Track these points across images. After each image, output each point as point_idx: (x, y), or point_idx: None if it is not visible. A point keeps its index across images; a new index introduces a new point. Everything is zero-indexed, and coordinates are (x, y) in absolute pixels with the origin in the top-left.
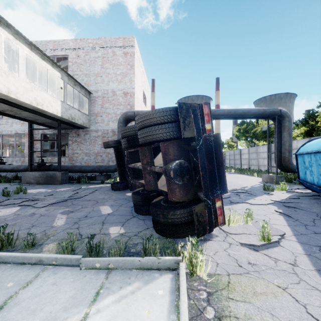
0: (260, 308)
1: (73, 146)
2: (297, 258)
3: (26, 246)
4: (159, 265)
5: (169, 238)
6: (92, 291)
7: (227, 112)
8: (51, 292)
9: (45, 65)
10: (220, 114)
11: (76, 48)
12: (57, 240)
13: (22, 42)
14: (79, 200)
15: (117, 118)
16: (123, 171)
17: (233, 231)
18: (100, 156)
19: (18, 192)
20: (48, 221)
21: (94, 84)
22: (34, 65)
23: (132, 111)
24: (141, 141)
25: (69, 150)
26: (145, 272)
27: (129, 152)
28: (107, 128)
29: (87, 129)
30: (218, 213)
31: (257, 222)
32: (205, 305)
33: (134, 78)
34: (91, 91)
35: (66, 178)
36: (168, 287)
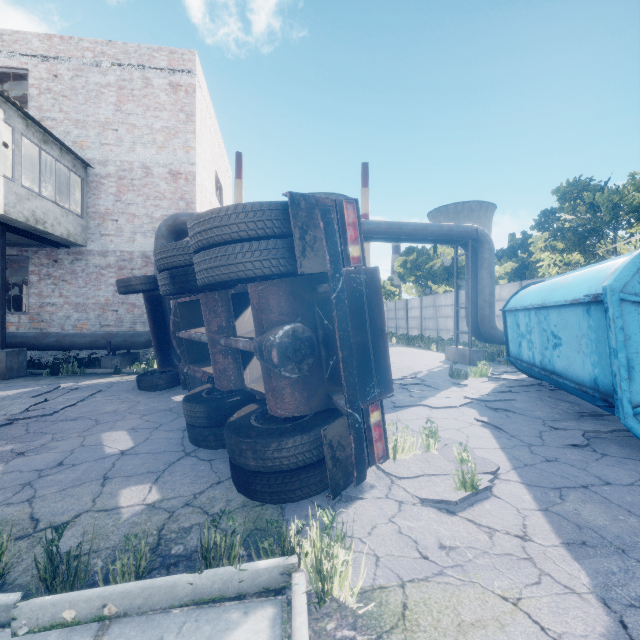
0: None
1: (43, 288)
2: (527, 521)
3: None
4: (242, 586)
5: (269, 505)
6: None
7: (385, 228)
8: None
9: None
10: (373, 230)
11: (50, 56)
12: None
13: None
14: (49, 421)
15: (155, 226)
16: (166, 346)
17: (404, 473)
18: (112, 312)
19: None
20: None
21: (98, 146)
22: None
23: (190, 214)
24: (202, 280)
25: (32, 297)
26: (204, 611)
27: (179, 303)
28: (129, 249)
29: (78, 248)
30: (375, 436)
31: (446, 448)
32: None
33: (195, 142)
34: (90, 161)
35: (21, 364)
36: None
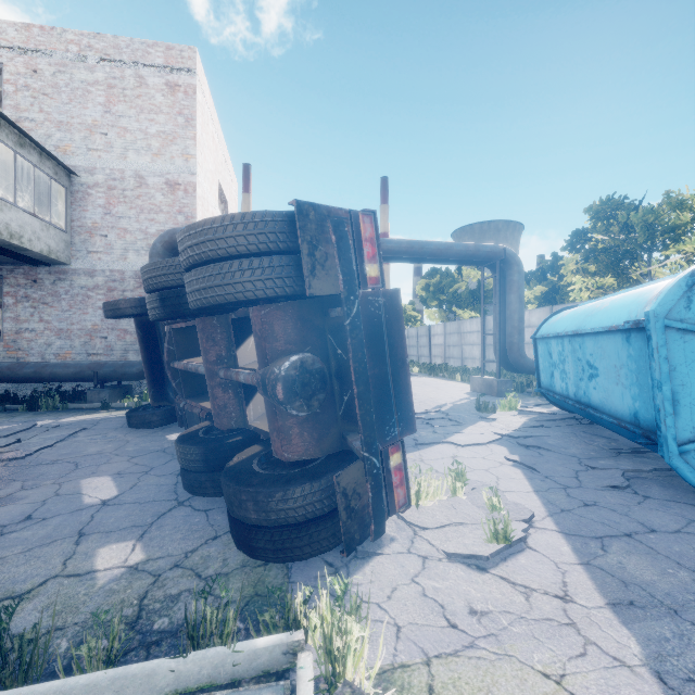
0: None
1: (20, 312)
2: (568, 578)
3: None
4: (236, 671)
5: (274, 564)
6: None
7: (406, 247)
8: None
9: None
10: (393, 249)
11: (28, 48)
12: None
13: None
14: (21, 465)
15: (150, 243)
16: (160, 377)
17: (428, 522)
18: (100, 339)
19: None
20: None
21: (84, 151)
22: None
23: None
24: (194, 302)
25: (7, 322)
26: None
27: (174, 329)
28: (120, 268)
29: (61, 266)
30: (396, 481)
31: (475, 492)
32: None
33: (196, 150)
34: (75, 169)
35: None
36: None
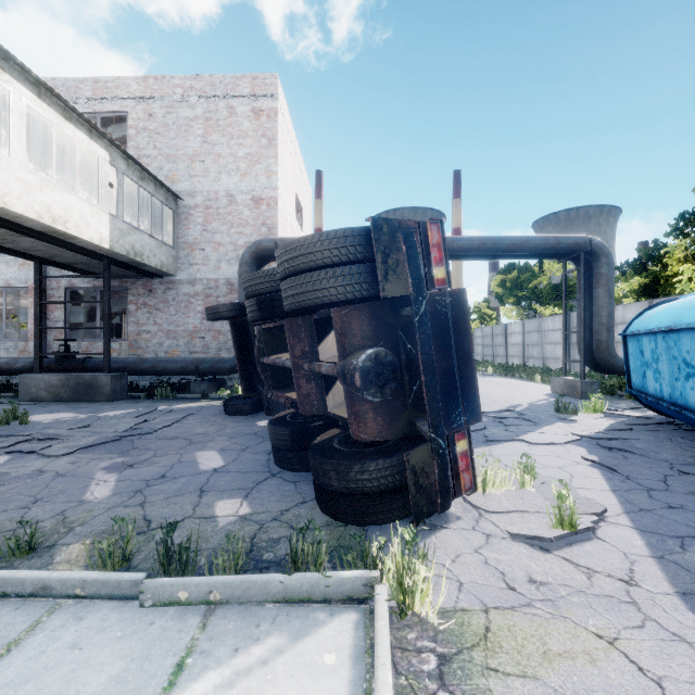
0: (560, 691)
1: (140, 316)
2: (636, 566)
3: (14, 552)
4: (327, 592)
5: (352, 526)
6: (166, 662)
7: (478, 244)
8: (66, 668)
9: (72, 132)
10: (464, 247)
11: (146, 97)
12: (91, 535)
13: (17, 79)
14: (150, 439)
15: (239, 254)
16: (250, 371)
17: (494, 507)
18: (199, 339)
19: (9, 420)
20: (73, 490)
21: (187, 178)
22: (47, 133)
23: (272, 239)
24: (288, 305)
25: (131, 325)
26: (294, 608)
27: (263, 329)
28: (215, 277)
29: (170, 277)
30: (462, 466)
31: (544, 485)
32: (435, 688)
33: (277, 167)
34: (180, 194)
35: (123, 387)
36: (347, 645)
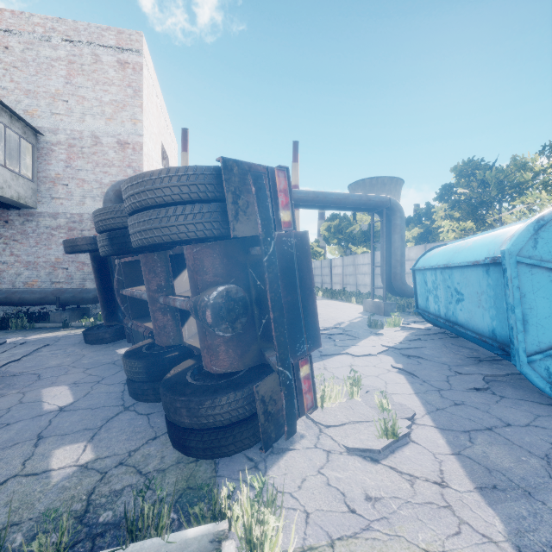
0: None
1: None
2: (443, 466)
3: None
4: None
5: (203, 460)
6: None
7: (313, 197)
8: None
9: None
10: (302, 198)
11: (1, 29)
12: None
13: None
14: None
15: (104, 191)
16: (112, 302)
17: (331, 421)
18: (62, 270)
19: None
20: None
21: (48, 115)
22: None
23: None
24: (136, 242)
25: None
26: None
27: (123, 262)
28: (79, 211)
29: (29, 210)
30: (305, 389)
31: (368, 394)
32: None
33: (142, 116)
34: (40, 129)
35: None
36: None
